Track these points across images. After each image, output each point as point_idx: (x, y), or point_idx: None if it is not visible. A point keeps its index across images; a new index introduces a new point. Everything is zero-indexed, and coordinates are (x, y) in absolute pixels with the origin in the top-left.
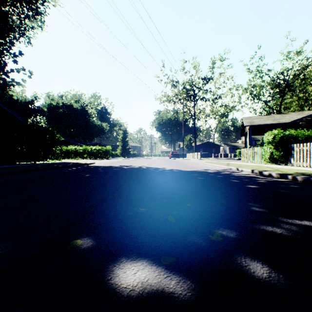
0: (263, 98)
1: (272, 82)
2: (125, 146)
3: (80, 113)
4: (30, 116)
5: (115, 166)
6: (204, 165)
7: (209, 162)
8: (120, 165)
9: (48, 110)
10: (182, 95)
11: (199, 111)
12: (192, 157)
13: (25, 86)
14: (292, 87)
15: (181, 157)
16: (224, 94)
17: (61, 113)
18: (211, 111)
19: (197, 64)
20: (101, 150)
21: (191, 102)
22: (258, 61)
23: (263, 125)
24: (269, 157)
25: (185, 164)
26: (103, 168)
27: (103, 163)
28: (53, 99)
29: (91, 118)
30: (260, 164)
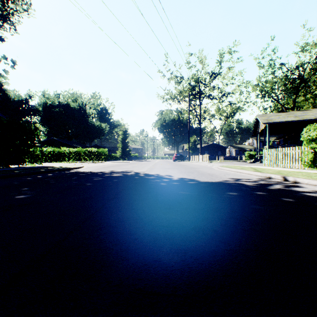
0: (275, 96)
1: (286, 77)
2: (125, 148)
3: (78, 113)
4: (24, 116)
5: (103, 172)
6: (222, 171)
7: (226, 166)
8: (111, 170)
9: (43, 109)
10: (186, 92)
11: (205, 109)
12: (198, 159)
13: (7, 77)
14: (307, 84)
15: (185, 159)
16: (232, 92)
17: (57, 112)
18: (218, 110)
19: (204, 58)
20: (97, 152)
21: (196, 100)
22: (270, 54)
23: (283, 123)
24: (309, 160)
25: (195, 168)
26: (79, 177)
27: (92, 167)
28: (49, 97)
29: (89, 118)
30: (298, 169)
